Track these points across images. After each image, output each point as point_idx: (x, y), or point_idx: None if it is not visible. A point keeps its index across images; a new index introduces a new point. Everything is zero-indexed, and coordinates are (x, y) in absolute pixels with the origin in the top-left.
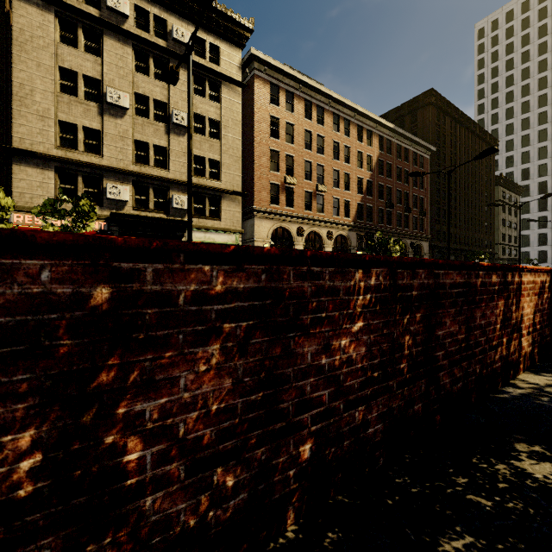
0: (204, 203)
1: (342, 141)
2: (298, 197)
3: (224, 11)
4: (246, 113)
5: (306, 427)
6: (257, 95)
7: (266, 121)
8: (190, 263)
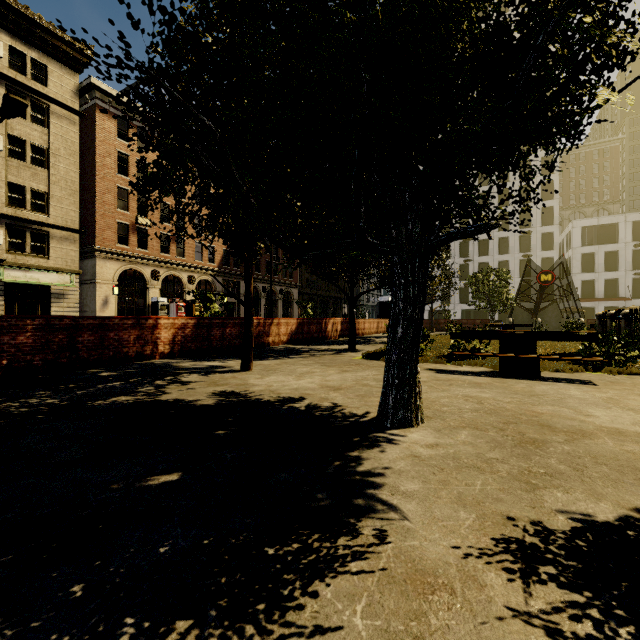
0: (25, 237)
1: None
2: (154, 239)
3: (53, 30)
4: (86, 141)
5: (5, 357)
6: (100, 126)
7: (111, 155)
8: None
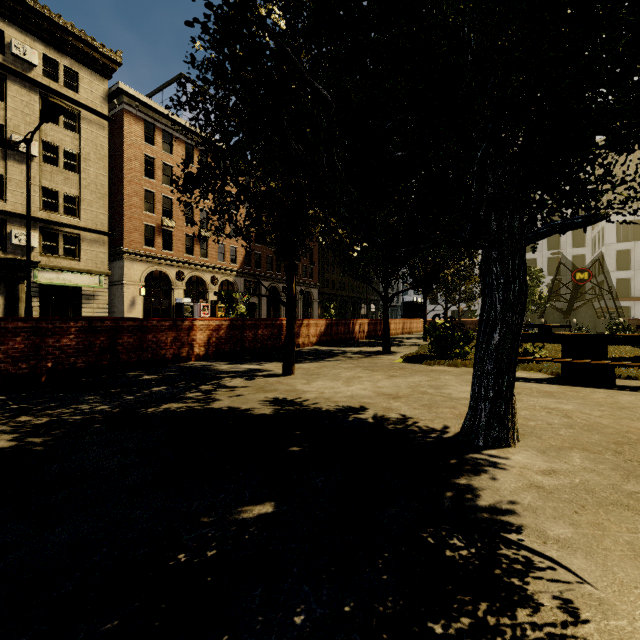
0: (58, 240)
1: (229, 188)
2: (178, 240)
3: (84, 37)
4: (114, 146)
5: (50, 359)
6: (127, 131)
7: (138, 159)
8: (13, 321)
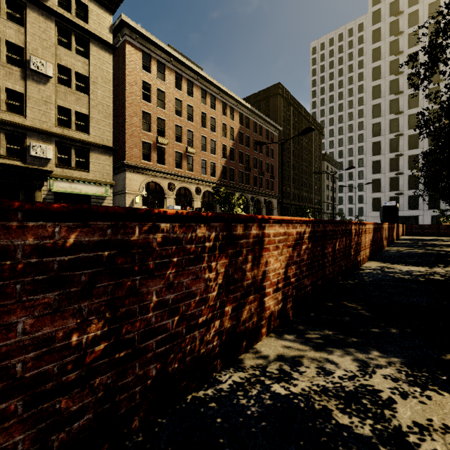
0: (70, 154)
1: (209, 112)
2: (170, 156)
3: None
4: (118, 74)
5: None
6: (128, 59)
7: (137, 84)
8: None
